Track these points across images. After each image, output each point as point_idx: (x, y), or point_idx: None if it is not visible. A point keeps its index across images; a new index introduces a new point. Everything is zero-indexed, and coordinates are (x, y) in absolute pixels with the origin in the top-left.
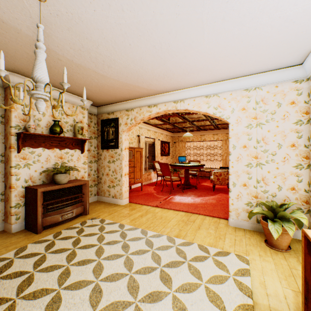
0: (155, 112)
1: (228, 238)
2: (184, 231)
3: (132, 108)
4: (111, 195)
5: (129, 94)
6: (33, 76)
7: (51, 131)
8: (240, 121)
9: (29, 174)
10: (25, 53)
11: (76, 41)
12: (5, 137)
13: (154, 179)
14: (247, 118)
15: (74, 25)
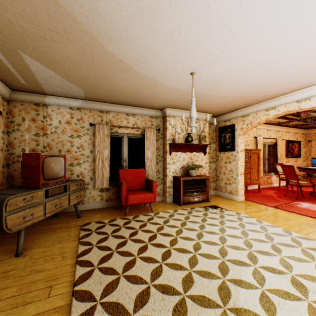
0: (272, 115)
1: None
2: (305, 231)
3: (248, 114)
4: (227, 191)
5: (245, 103)
6: (190, 116)
7: (186, 141)
8: None
9: (174, 169)
10: (177, 98)
11: (207, 84)
12: (163, 146)
13: (276, 184)
14: None
15: (207, 78)
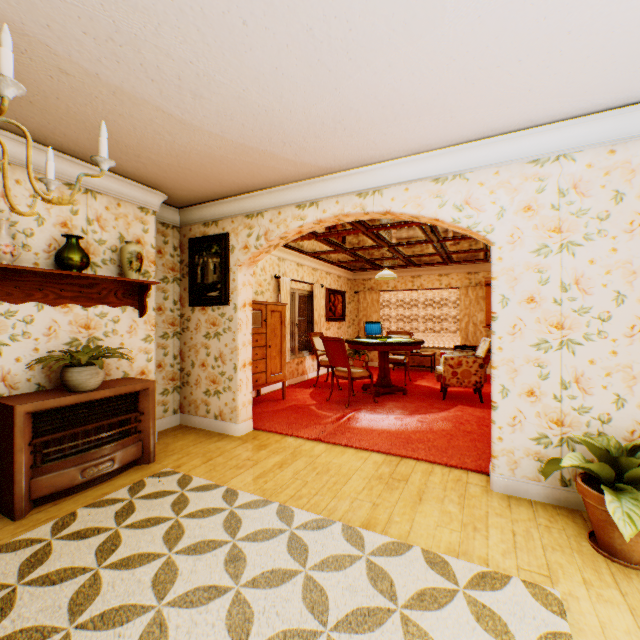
0: (313, 220)
1: (496, 528)
2: (384, 508)
3: (261, 210)
4: (212, 412)
5: (253, 174)
6: None
7: (59, 263)
8: (519, 239)
9: None
10: None
11: (96, 7)
12: None
13: (312, 372)
14: (536, 230)
15: None
